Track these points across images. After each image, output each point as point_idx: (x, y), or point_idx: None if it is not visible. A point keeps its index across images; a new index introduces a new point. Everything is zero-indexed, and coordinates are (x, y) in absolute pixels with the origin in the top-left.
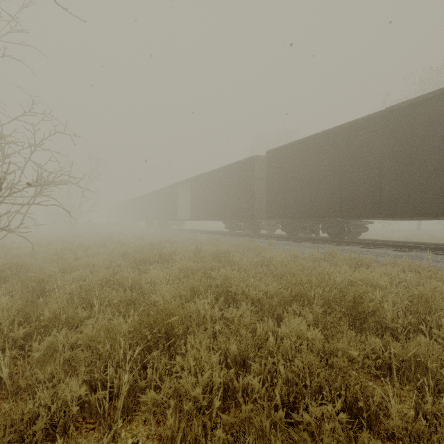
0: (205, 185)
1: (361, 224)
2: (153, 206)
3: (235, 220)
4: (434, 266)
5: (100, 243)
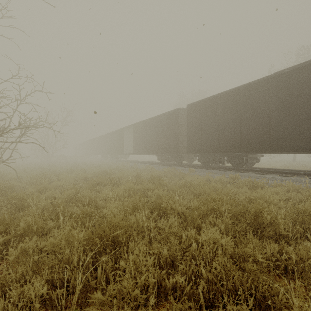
0: (143, 129)
1: (255, 157)
2: (107, 144)
3: (165, 154)
4: (310, 187)
5: (68, 171)
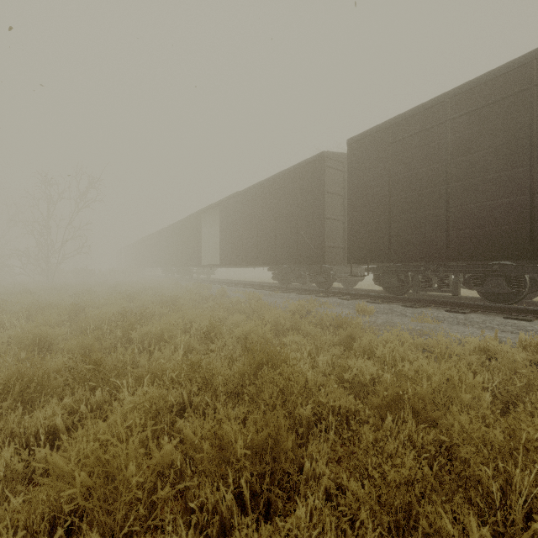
0: (240, 211)
1: None
2: (170, 246)
3: (289, 266)
4: None
5: (34, 310)
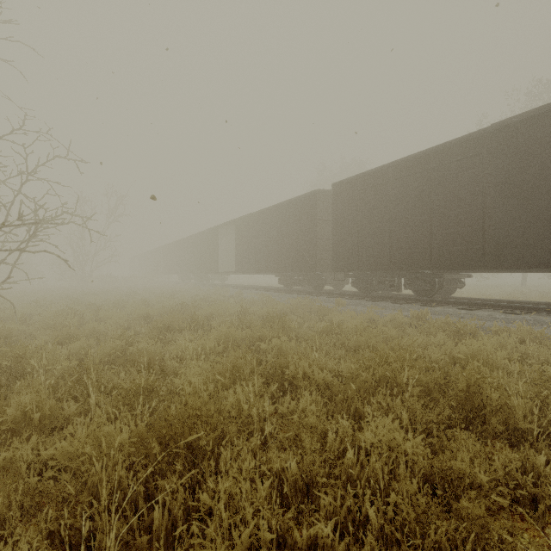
0: (253, 228)
1: (455, 278)
2: (188, 255)
3: (292, 273)
4: None
5: (117, 303)
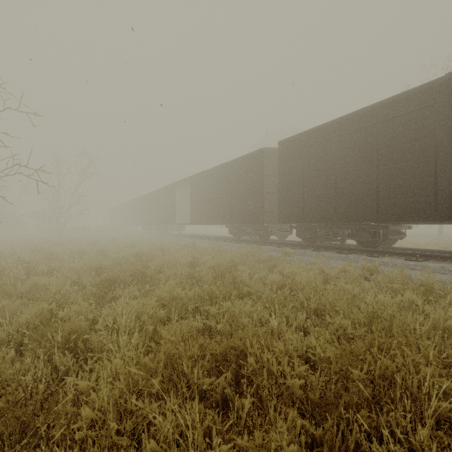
0: (205, 184)
1: (396, 229)
2: (150, 209)
3: (240, 225)
4: None
5: (77, 253)
